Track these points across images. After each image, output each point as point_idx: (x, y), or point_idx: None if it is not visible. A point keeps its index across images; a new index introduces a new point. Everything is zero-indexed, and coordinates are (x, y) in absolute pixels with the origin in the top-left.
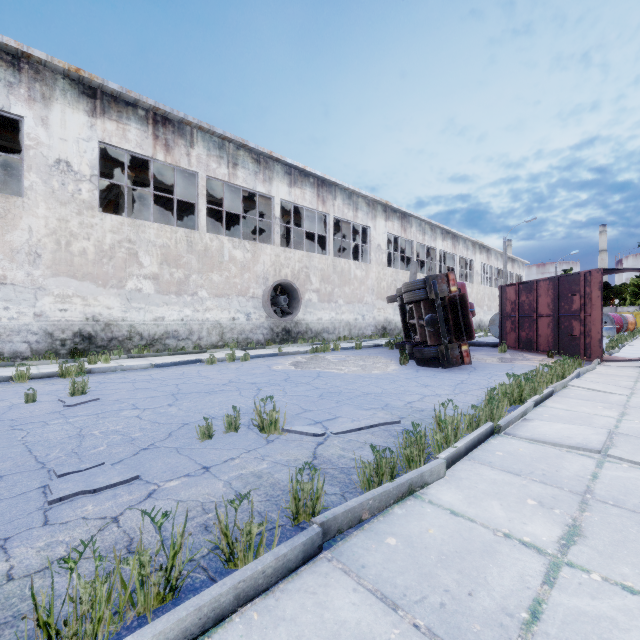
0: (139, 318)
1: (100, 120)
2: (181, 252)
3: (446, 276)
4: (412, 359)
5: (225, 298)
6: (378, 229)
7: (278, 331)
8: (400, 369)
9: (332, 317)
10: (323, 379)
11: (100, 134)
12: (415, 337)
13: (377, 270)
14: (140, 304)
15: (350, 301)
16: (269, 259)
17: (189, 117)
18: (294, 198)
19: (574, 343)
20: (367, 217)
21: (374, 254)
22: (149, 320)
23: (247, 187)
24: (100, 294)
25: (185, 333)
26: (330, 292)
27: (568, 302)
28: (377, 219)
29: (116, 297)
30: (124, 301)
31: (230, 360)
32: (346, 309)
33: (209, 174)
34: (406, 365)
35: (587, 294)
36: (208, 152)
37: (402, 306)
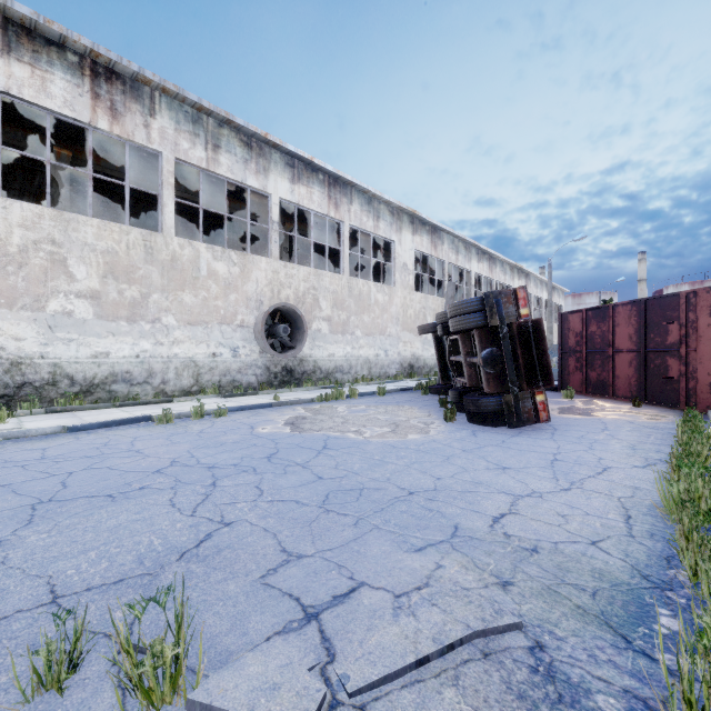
0: (68, 354)
1: (2, 60)
2: (136, 261)
3: (514, 293)
4: (458, 411)
5: (202, 327)
6: (404, 244)
7: (276, 371)
8: (448, 430)
9: (347, 352)
10: (332, 454)
11: (2, 80)
12: (457, 379)
13: (403, 295)
14: (70, 334)
15: (370, 332)
16: (264, 276)
17: (147, 72)
18: (298, 198)
19: (670, 387)
20: (391, 229)
21: (399, 275)
22: (85, 357)
23: (233, 178)
24: (2, 318)
25: (142, 375)
26: (345, 321)
27: (660, 333)
28: (403, 232)
29: (30, 323)
30: (43, 329)
31: (196, 416)
32: (365, 342)
33: (178, 156)
34: (454, 422)
35: (690, 322)
36: (177, 126)
37: (438, 338)
